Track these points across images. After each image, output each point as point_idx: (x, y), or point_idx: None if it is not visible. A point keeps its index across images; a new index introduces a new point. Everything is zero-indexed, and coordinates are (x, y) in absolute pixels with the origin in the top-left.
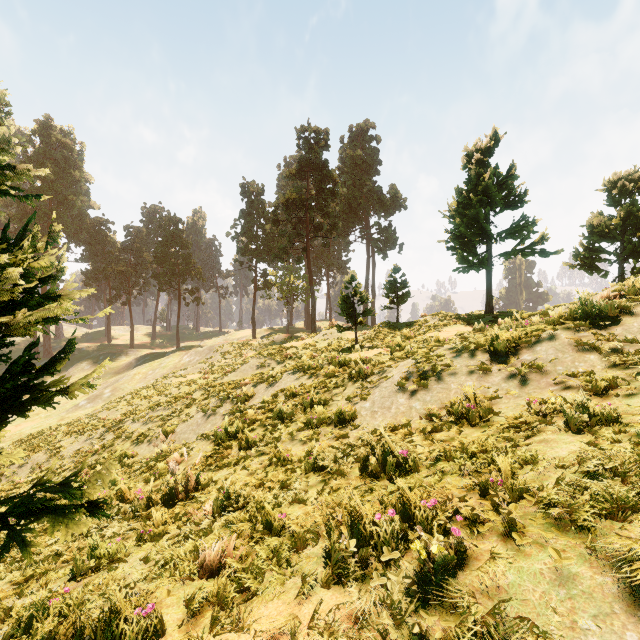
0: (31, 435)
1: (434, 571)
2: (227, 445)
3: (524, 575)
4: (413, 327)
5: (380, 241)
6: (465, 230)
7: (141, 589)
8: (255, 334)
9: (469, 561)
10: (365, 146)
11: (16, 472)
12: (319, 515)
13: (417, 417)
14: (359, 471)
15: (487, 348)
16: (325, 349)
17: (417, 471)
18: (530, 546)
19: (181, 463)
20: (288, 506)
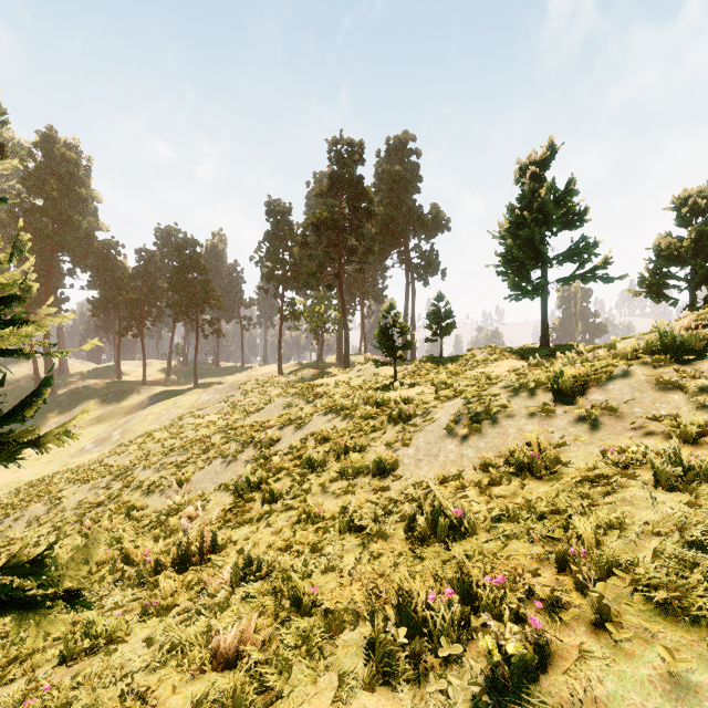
0: (30, 483)
1: (510, 676)
2: (249, 497)
3: (628, 683)
4: (459, 362)
5: (421, 266)
6: (518, 253)
7: (139, 686)
8: (281, 370)
9: (552, 660)
10: (404, 160)
11: (11, 526)
12: (358, 589)
13: (470, 467)
14: (404, 533)
15: (549, 386)
16: (360, 387)
17: (474, 534)
18: (631, 642)
19: (196, 518)
20: (320, 576)
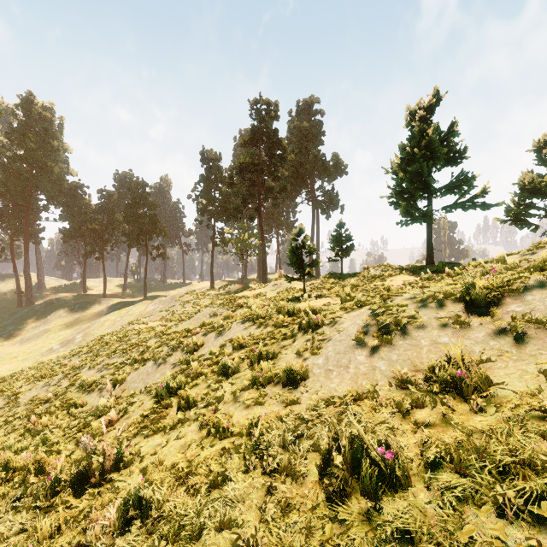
0: (4, 378)
1: None
2: (166, 403)
3: None
4: (357, 278)
5: (324, 202)
6: (408, 184)
7: None
8: (213, 285)
9: None
10: (310, 119)
11: None
12: None
13: (383, 381)
14: (318, 473)
15: (457, 297)
16: (274, 298)
17: (409, 486)
18: None
19: (117, 422)
20: (213, 533)
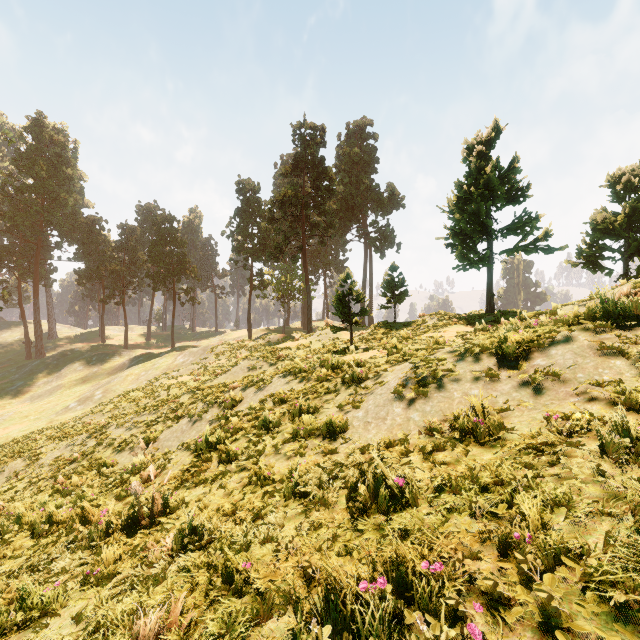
0: (16, 439)
1: None
2: (206, 457)
3: None
4: (411, 327)
5: (377, 240)
6: (465, 226)
7: None
8: (251, 334)
9: None
10: (362, 144)
11: None
12: (292, 566)
13: (415, 430)
14: (346, 502)
15: (493, 351)
16: (319, 350)
17: (416, 505)
18: None
19: (157, 477)
20: (259, 547)
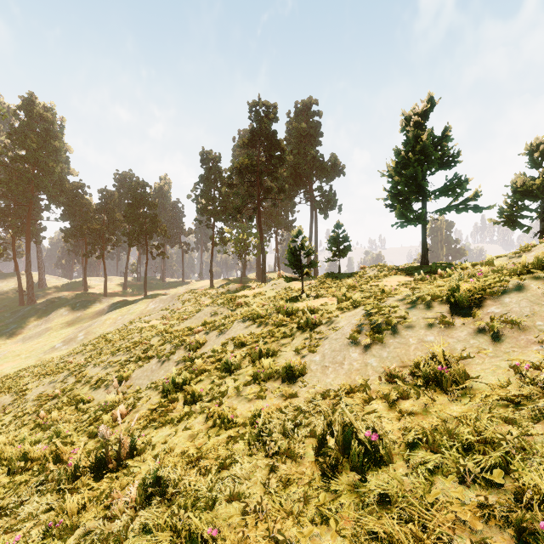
0: (8, 375)
1: None
2: (173, 398)
3: None
4: (354, 278)
5: (322, 203)
6: (403, 188)
7: None
8: (213, 284)
9: None
10: (309, 120)
11: None
12: (263, 536)
13: (374, 376)
14: (314, 455)
15: (444, 299)
16: (274, 298)
17: (391, 463)
18: None
19: (127, 415)
20: (224, 504)
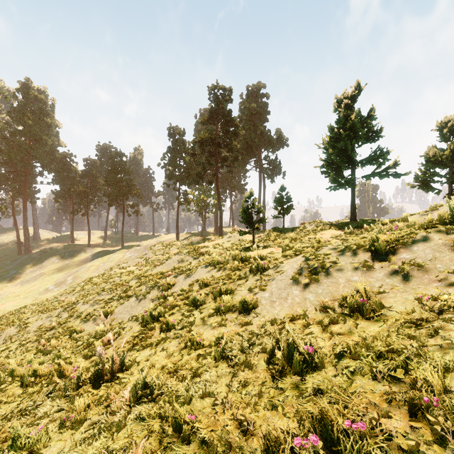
0: (11, 312)
1: None
2: (151, 327)
3: None
4: (295, 231)
5: (269, 169)
6: (336, 158)
7: None
8: (178, 237)
9: None
10: (258, 101)
11: None
12: (229, 418)
13: (311, 308)
14: (265, 364)
15: (367, 248)
16: (230, 248)
17: (323, 368)
18: None
19: (114, 341)
20: (199, 400)
